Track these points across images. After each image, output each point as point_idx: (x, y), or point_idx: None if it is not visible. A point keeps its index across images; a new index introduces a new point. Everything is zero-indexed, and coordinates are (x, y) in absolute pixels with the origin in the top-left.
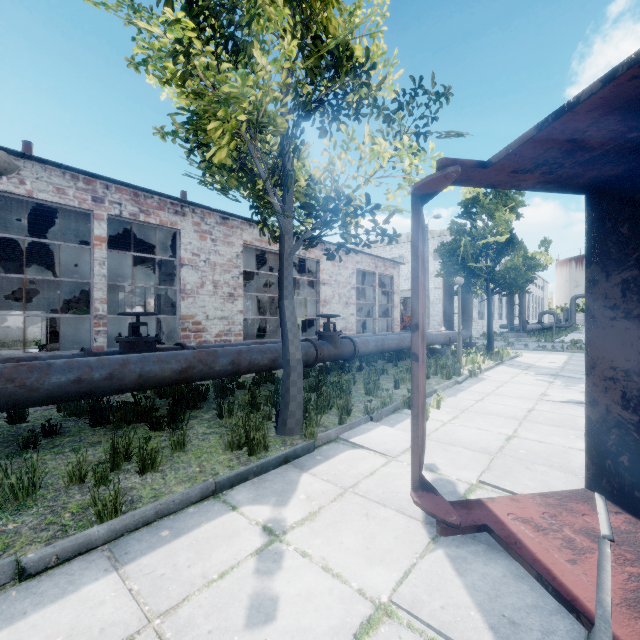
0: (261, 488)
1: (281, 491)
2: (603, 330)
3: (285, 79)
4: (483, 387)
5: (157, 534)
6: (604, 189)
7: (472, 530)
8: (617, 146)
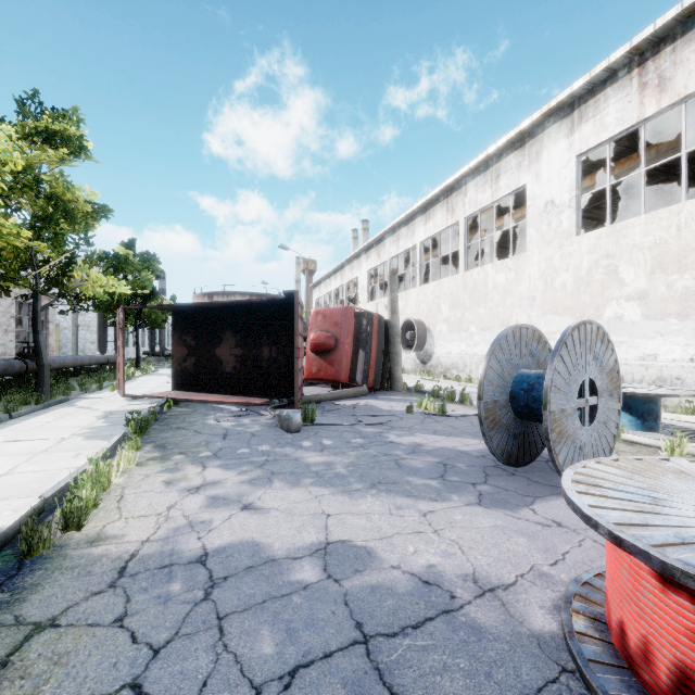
0: (61, 406)
1: (71, 406)
2: (175, 348)
3: (35, 218)
4: (138, 382)
5: (40, 413)
6: (176, 312)
7: (142, 397)
8: (174, 309)
